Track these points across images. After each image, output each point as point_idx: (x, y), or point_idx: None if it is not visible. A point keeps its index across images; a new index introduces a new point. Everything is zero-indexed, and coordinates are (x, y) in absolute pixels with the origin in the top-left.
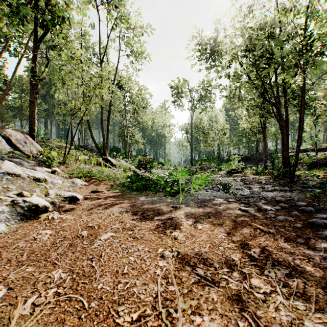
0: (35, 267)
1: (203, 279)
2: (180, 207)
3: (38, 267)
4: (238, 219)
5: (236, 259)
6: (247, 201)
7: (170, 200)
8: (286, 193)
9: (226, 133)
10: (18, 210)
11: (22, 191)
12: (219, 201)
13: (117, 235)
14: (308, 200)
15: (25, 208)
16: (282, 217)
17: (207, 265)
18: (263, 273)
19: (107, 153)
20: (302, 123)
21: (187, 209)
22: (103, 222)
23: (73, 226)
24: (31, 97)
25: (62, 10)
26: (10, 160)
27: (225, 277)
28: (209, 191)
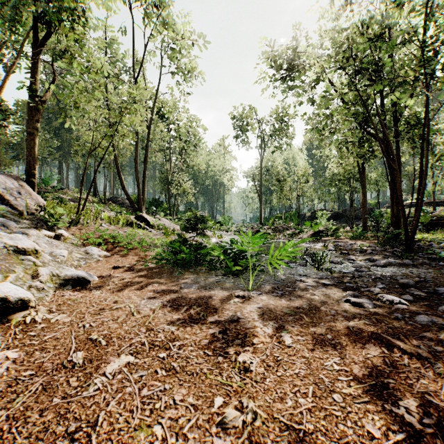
0: None
1: None
2: (250, 296)
3: None
4: (352, 323)
5: (378, 434)
6: (354, 284)
7: (234, 281)
8: (409, 269)
9: (308, 180)
10: None
11: None
12: (311, 284)
13: (138, 361)
14: None
15: None
16: (426, 318)
17: None
18: None
19: (143, 207)
20: (426, 165)
21: (261, 301)
22: (119, 328)
23: (63, 338)
24: (30, 127)
25: None
26: None
27: None
28: (292, 267)
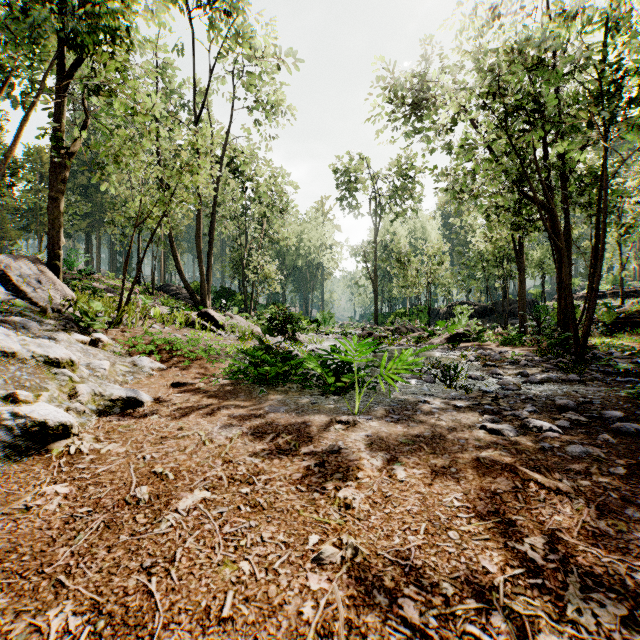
0: (10, 596)
1: (420, 637)
2: (356, 422)
3: (18, 596)
4: (484, 454)
5: (494, 570)
6: (495, 406)
7: (335, 403)
8: (574, 387)
9: (443, 261)
10: (0, 437)
11: (17, 391)
12: (438, 406)
13: (216, 496)
14: (623, 403)
15: (16, 431)
16: (579, 448)
17: (426, 588)
18: (565, 612)
19: (207, 300)
20: (603, 243)
21: (370, 427)
22: (189, 460)
23: (120, 471)
24: (53, 190)
25: (114, 14)
26: (1, 320)
27: (473, 630)
28: (415, 383)
